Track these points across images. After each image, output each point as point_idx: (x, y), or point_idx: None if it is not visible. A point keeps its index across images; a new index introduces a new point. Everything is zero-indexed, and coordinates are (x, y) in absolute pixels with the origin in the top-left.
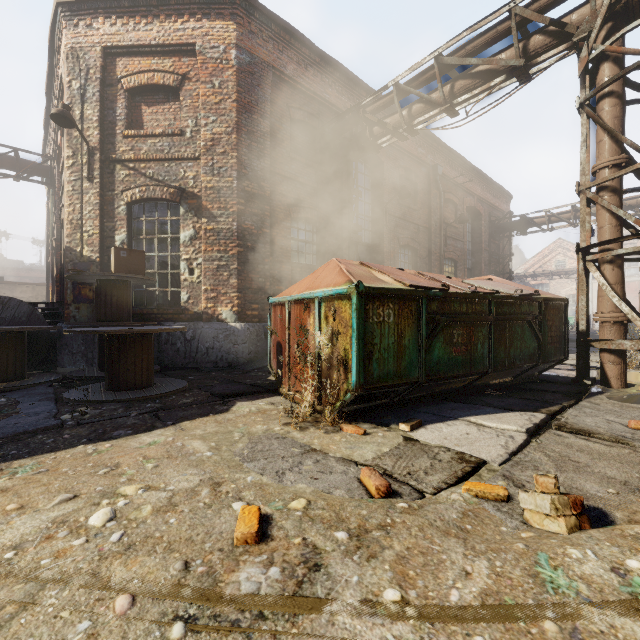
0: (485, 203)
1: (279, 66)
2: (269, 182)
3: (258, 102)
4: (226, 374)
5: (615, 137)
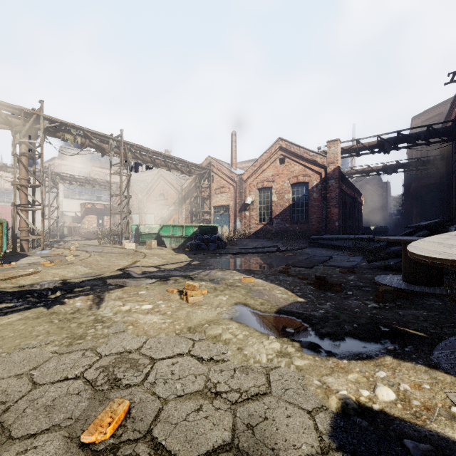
0: None
1: None
2: None
3: None
4: None
5: (27, 170)
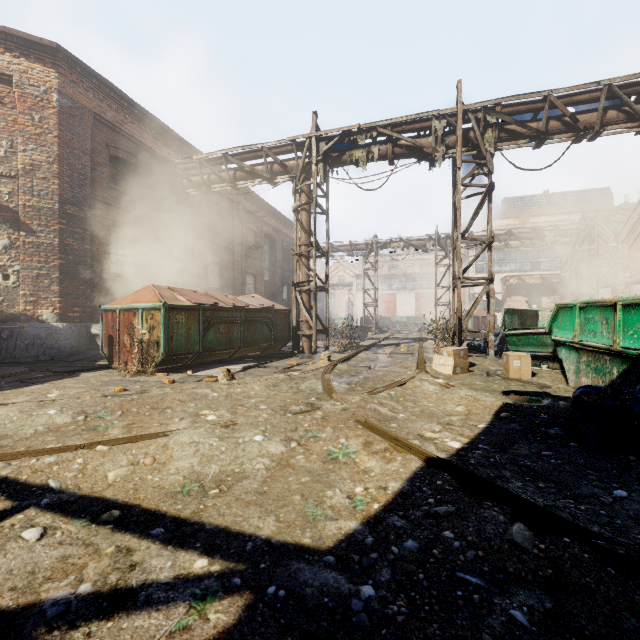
0: (279, 232)
1: (100, 112)
2: (90, 207)
3: (79, 140)
4: (53, 364)
5: (306, 231)
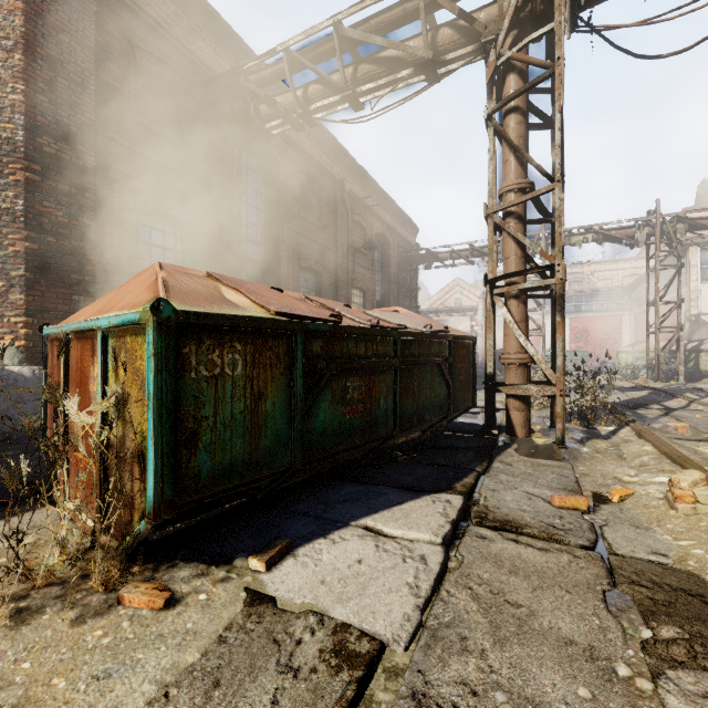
0: (394, 232)
1: None
2: (94, 148)
3: (71, 17)
4: None
5: (520, 158)
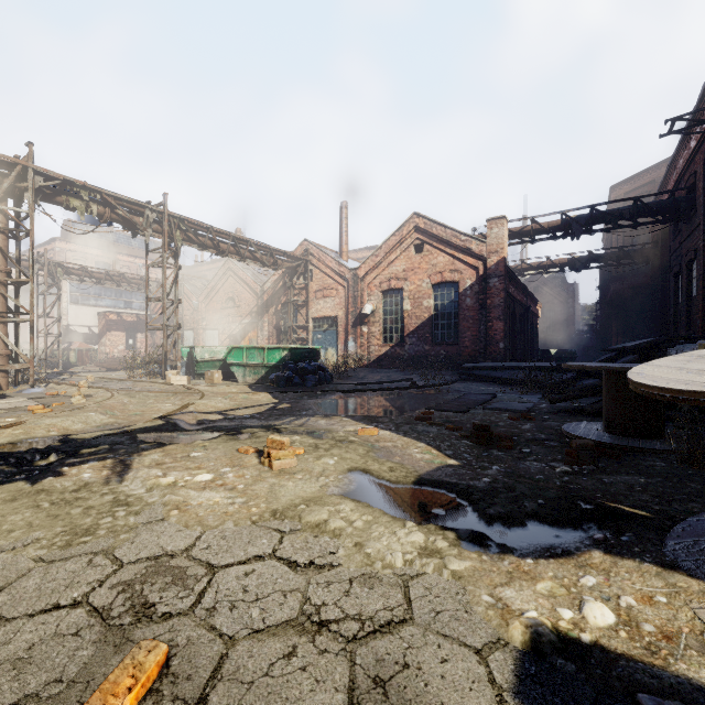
0: None
1: None
2: None
3: None
4: None
5: (6, 257)
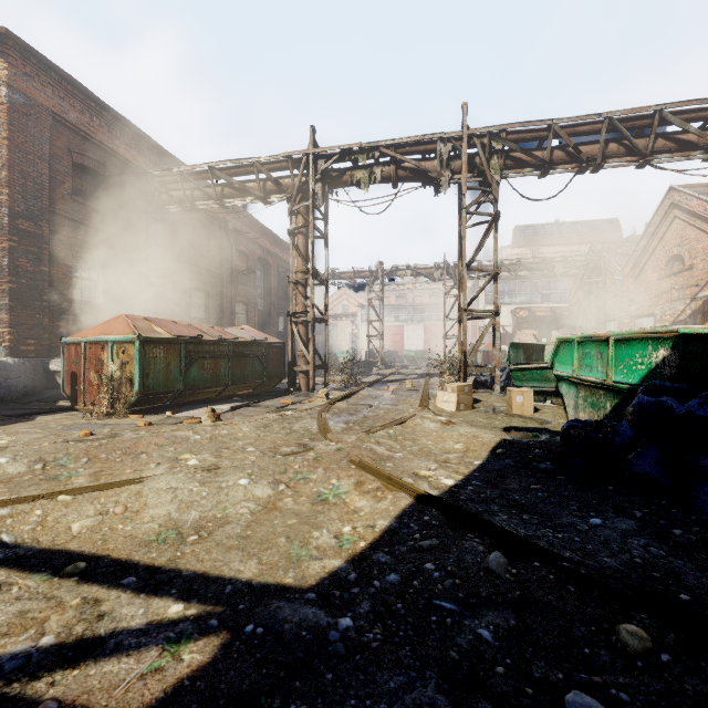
0: (275, 256)
1: (60, 112)
2: (48, 222)
3: (35, 143)
4: (2, 406)
5: (303, 257)
